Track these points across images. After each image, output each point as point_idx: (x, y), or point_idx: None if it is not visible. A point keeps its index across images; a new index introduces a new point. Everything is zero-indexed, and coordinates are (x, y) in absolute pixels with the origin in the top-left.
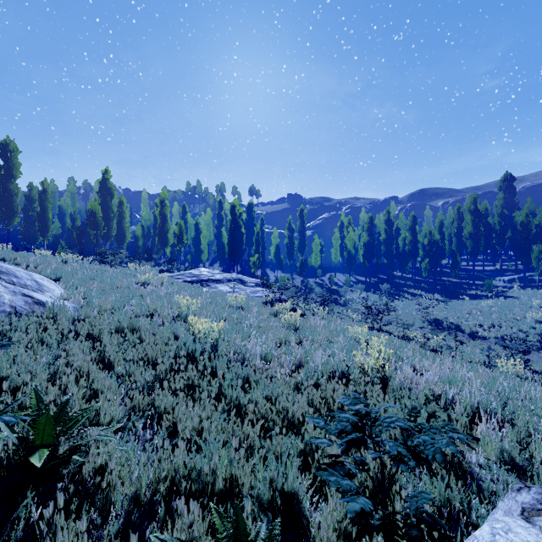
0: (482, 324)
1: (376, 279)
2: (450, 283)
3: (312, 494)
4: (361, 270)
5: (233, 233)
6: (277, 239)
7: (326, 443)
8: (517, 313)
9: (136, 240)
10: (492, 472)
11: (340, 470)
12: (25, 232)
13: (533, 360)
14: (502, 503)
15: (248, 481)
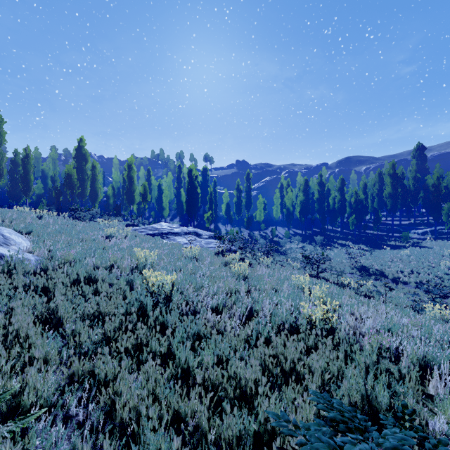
0: (403, 271)
1: (310, 231)
2: (372, 235)
3: None
4: (297, 224)
5: (190, 193)
6: (227, 198)
7: None
8: (432, 261)
9: (108, 199)
10: None
11: None
12: (11, 192)
13: (448, 302)
14: None
15: None
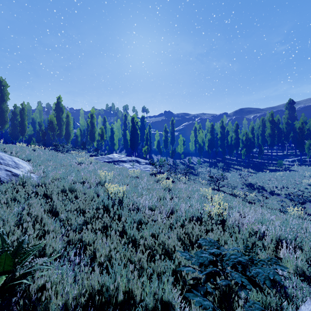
0: (277, 186)
1: (215, 160)
2: (257, 162)
3: (181, 299)
4: (206, 155)
5: (133, 133)
6: (158, 137)
7: (191, 270)
8: (297, 180)
9: (77, 138)
10: (292, 281)
11: (201, 290)
12: (12, 133)
13: (307, 207)
14: (304, 307)
15: (140, 292)
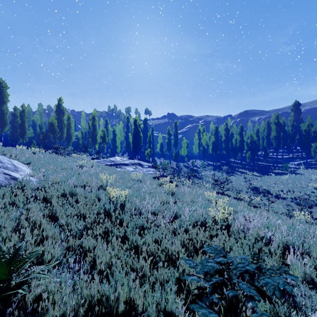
0: (282, 190)
1: (219, 163)
2: (263, 165)
3: (185, 309)
4: (210, 158)
5: (135, 136)
6: (161, 139)
7: (196, 279)
8: (303, 183)
9: (78, 140)
10: (300, 289)
11: (206, 300)
12: (12, 135)
13: (313, 211)
14: None
15: (142, 301)
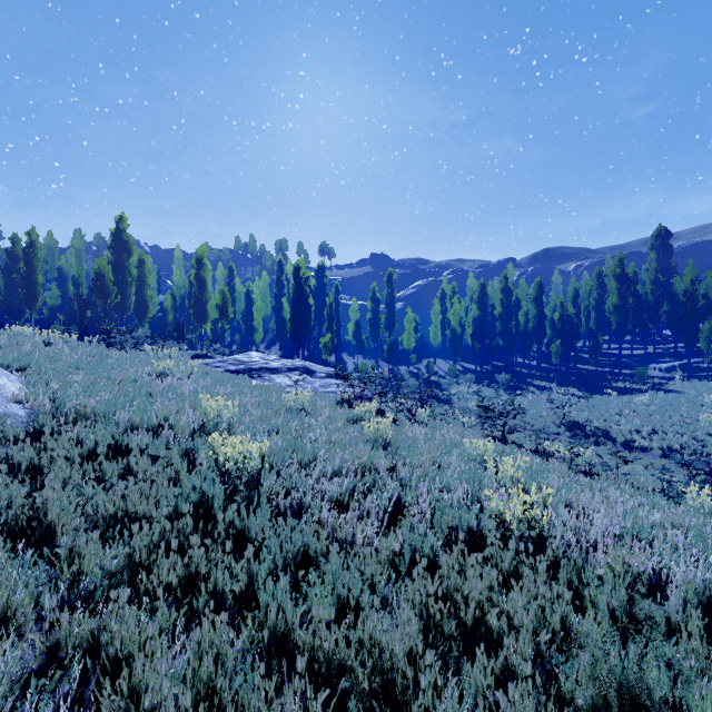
0: (639, 430)
1: (489, 366)
2: (588, 372)
3: None
4: (468, 355)
5: (297, 304)
6: (357, 313)
7: None
8: (686, 414)
9: (164, 314)
10: None
11: None
12: (7, 302)
13: None
14: None
15: None
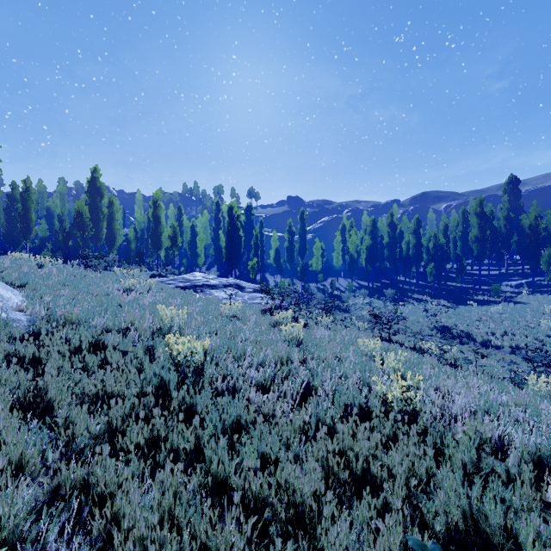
0: (494, 332)
1: (379, 283)
2: (455, 288)
3: None
4: (363, 275)
5: (230, 236)
6: (277, 242)
7: None
8: (530, 320)
9: (129, 243)
10: None
11: None
12: (8, 234)
13: None
14: None
15: None
